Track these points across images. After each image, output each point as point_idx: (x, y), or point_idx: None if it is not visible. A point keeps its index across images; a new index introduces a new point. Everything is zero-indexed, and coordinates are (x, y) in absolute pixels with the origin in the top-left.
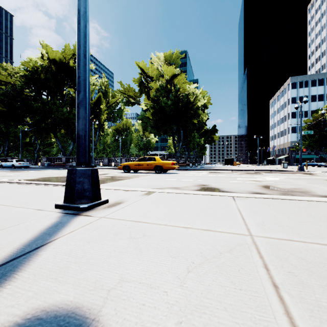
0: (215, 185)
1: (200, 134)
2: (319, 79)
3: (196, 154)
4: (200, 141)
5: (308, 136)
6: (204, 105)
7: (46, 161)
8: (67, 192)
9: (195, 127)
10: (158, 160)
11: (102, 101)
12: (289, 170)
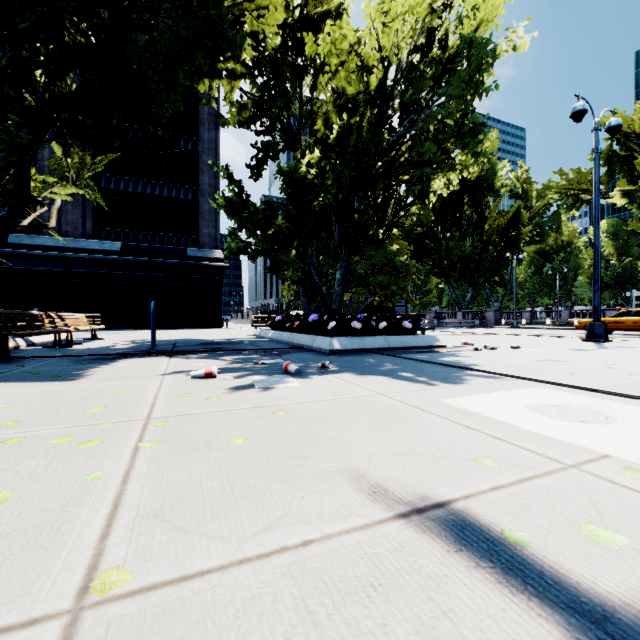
0: None
1: None
2: None
3: None
4: None
5: None
6: None
7: (435, 317)
8: (589, 334)
9: None
10: None
11: (523, 214)
12: None
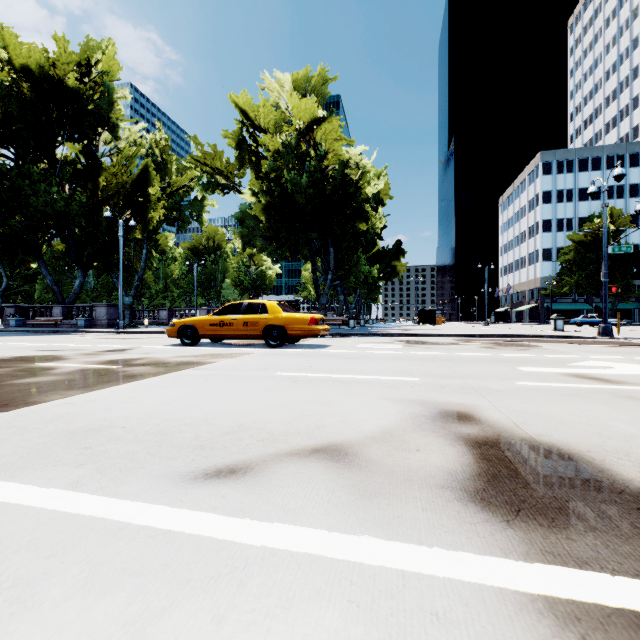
0: (501, 413)
1: (368, 258)
2: (593, 159)
3: (360, 301)
4: (370, 273)
5: (575, 267)
6: (376, 198)
7: (12, 315)
8: None
9: (360, 243)
10: (273, 310)
11: (152, 178)
12: (580, 335)
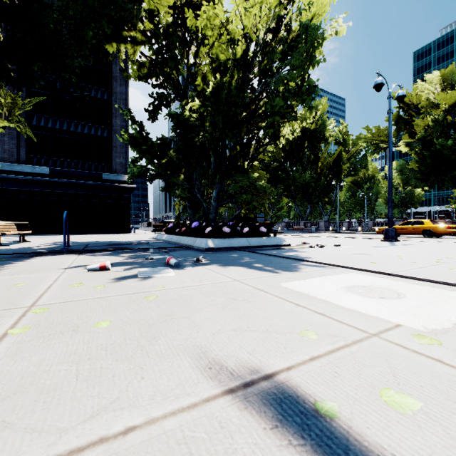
0: None
1: None
2: None
3: None
4: None
5: None
6: None
7: (285, 226)
8: (385, 236)
9: None
10: (427, 223)
11: (343, 156)
12: None
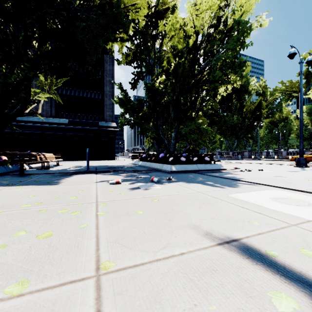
0: None
1: None
2: None
3: None
4: None
5: None
6: None
7: (218, 155)
8: (297, 163)
9: None
10: None
11: (263, 103)
12: None
